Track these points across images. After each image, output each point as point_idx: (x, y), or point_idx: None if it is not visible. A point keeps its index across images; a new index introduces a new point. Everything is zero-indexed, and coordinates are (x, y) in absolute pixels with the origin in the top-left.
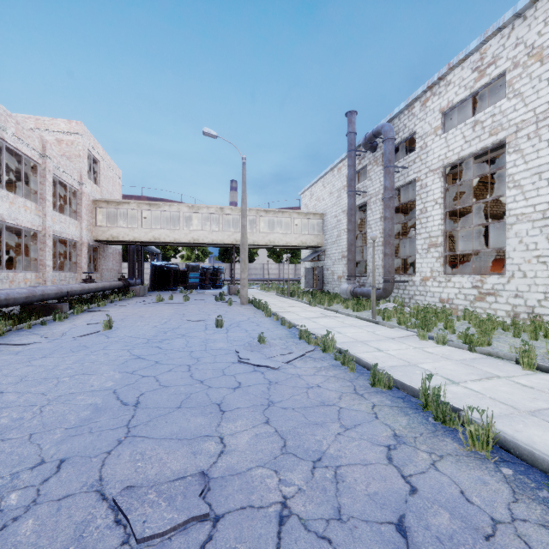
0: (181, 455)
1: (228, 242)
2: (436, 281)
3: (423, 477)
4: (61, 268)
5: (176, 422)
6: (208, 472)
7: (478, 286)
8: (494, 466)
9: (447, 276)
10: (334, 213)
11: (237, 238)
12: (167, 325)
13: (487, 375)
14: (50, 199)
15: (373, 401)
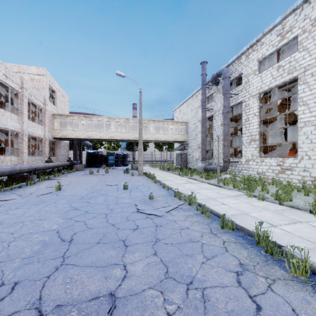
0: (97, 279)
1: (131, 139)
2: (255, 162)
3: (264, 297)
4: (33, 154)
5: (95, 254)
6: (114, 292)
7: (280, 165)
8: (312, 288)
9: (261, 159)
10: (193, 121)
11: (136, 136)
12: (94, 188)
13: (294, 220)
14: (26, 113)
15: (223, 238)
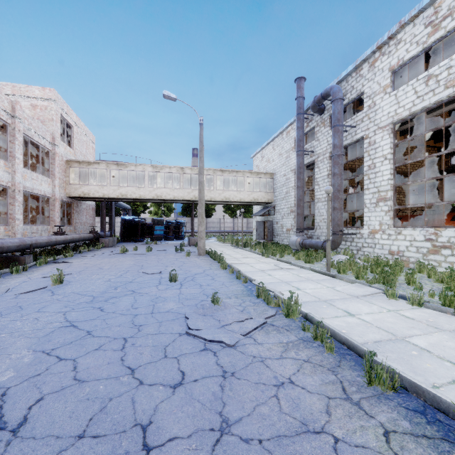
0: None
1: (188, 198)
2: (385, 234)
3: None
4: (36, 222)
5: None
6: None
7: (431, 239)
8: None
9: (397, 229)
10: (283, 172)
11: (196, 194)
12: (121, 279)
13: None
14: (20, 157)
15: (381, 420)
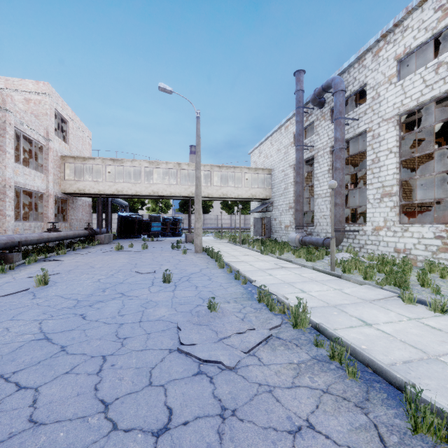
0: None
1: (185, 194)
2: (390, 231)
3: None
4: (29, 218)
5: None
6: None
7: (442, 237)
8: None
9: (403, 226)
10: (281, 168)
11: (193, 190)
12: (112, 279)
13: None
14: (11, 151)
15: None
